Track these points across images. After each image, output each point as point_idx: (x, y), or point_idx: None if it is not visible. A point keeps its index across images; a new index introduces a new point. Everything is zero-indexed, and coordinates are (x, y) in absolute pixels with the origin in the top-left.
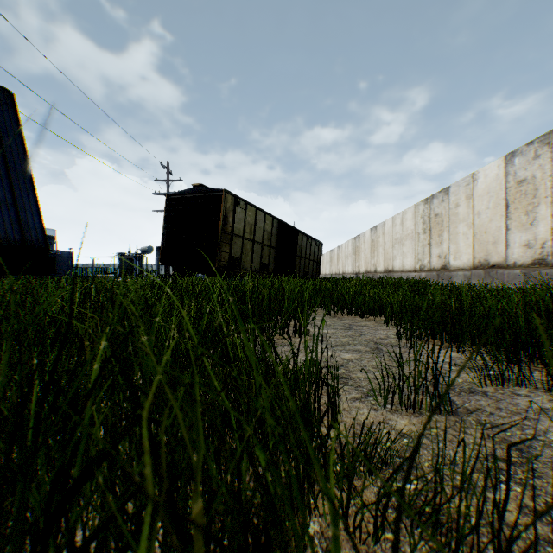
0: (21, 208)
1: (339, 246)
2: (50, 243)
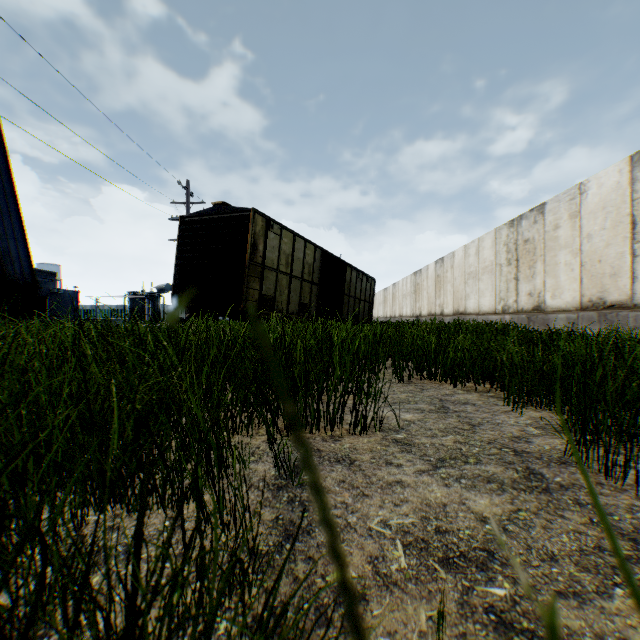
0: (1, 235)
1: (394, 284)
2: (51, 280)
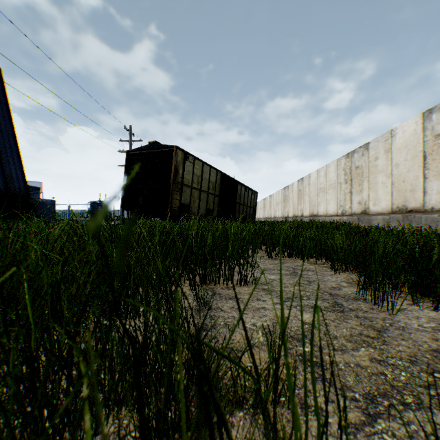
0: (6, 163)
1: (271, 195)
2: (36, 193)
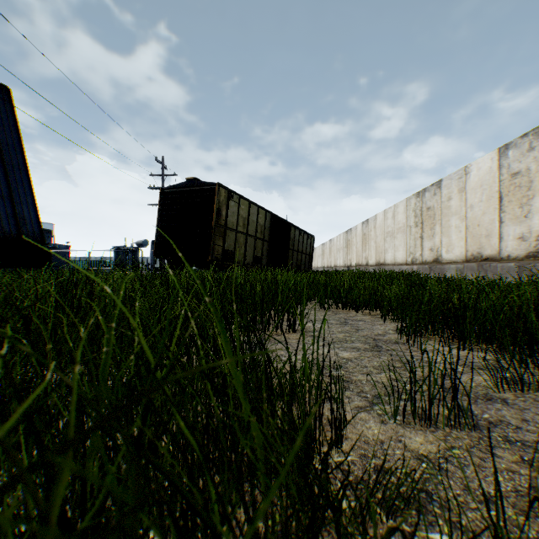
0: (17, 202)
1: (330, 240)
2: (48, 236)
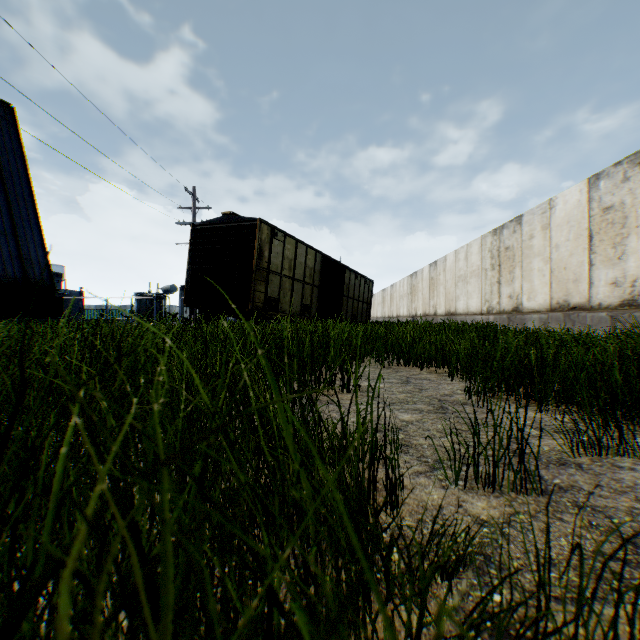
0: (22, 241)
1: (392, 285)
2: (57, 281)
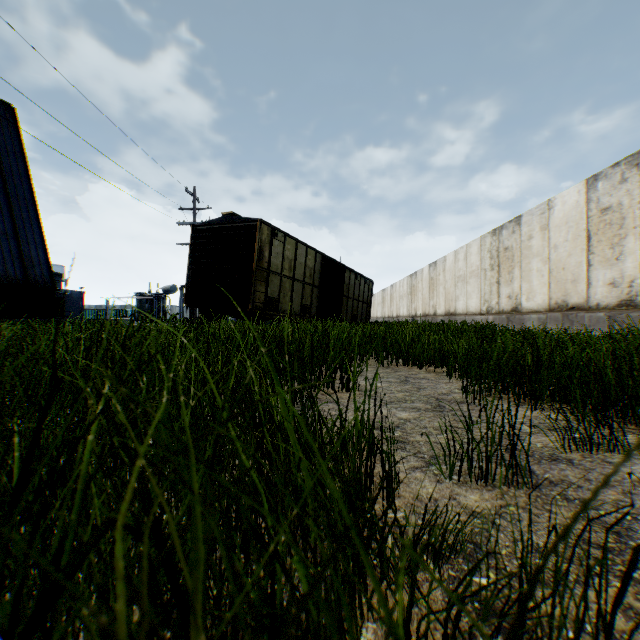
0: (23, 241)
1: (392, 285)
2: (58, 281)
